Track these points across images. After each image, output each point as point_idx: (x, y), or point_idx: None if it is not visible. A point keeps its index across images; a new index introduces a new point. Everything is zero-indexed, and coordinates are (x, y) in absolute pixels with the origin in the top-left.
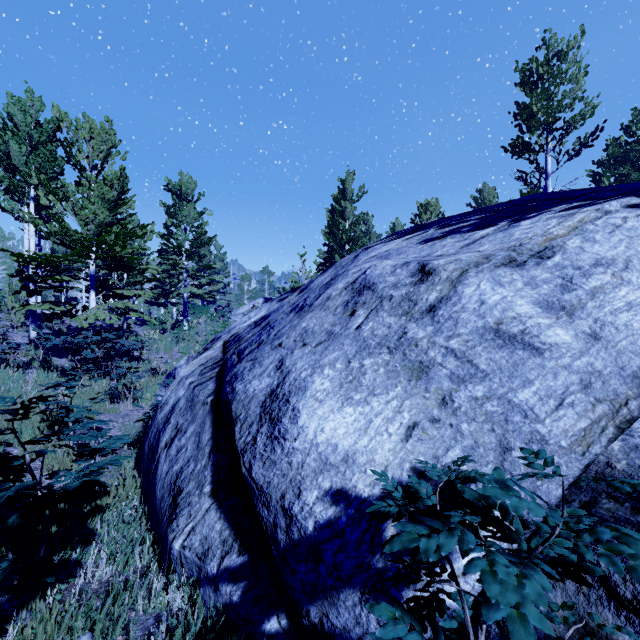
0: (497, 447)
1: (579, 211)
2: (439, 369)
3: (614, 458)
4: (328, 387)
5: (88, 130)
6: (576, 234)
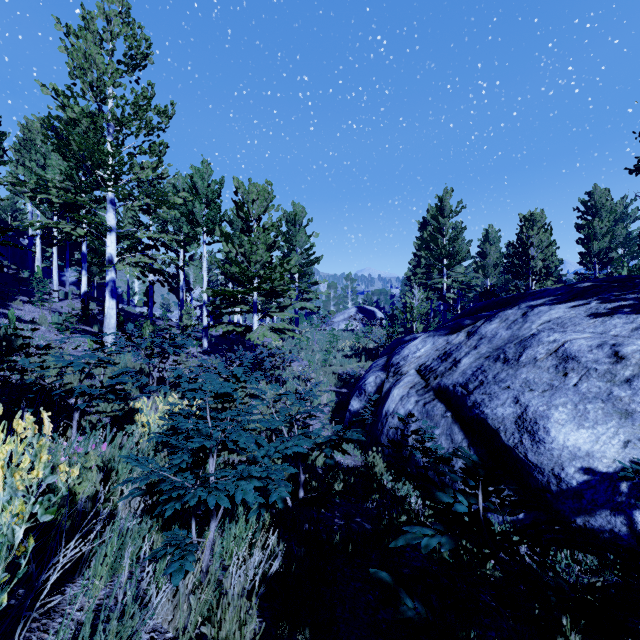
0: None
1: None
2: (639, 415)
3: None
4: (565, 418)
5: (256, 193)
6: None
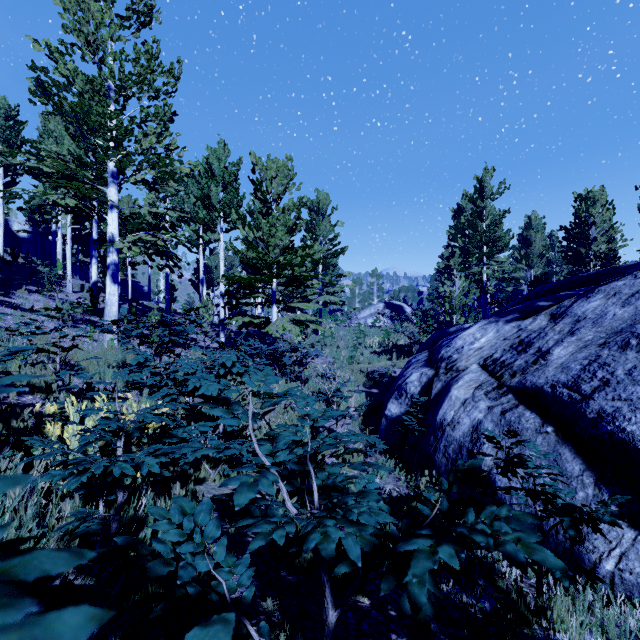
0: None
1: None
2: None
3: None
4: None
5: (275, 169)
6: None
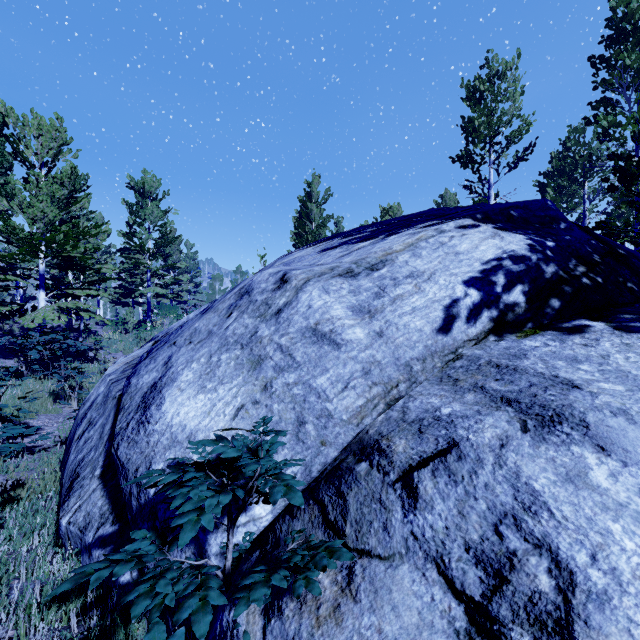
0: (295, 421)
1: (426, 229)
2: (269, 361)
3: (373, 427)
4: (191, 378)
5: (36, 126)
6: (409, 250)
